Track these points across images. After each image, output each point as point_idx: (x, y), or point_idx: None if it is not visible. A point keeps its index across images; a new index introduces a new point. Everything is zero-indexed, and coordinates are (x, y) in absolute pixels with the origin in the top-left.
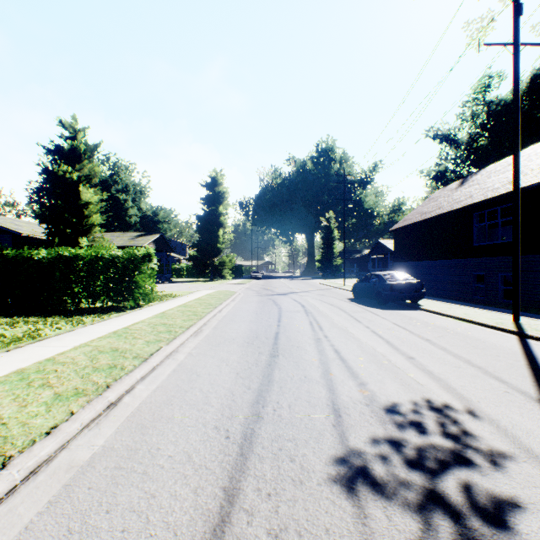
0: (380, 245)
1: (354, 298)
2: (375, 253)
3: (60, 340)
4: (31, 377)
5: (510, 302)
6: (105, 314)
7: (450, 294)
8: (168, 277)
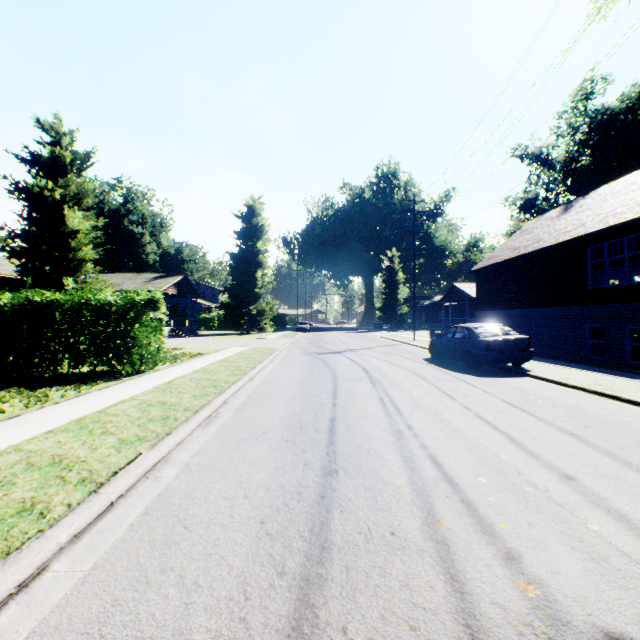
0: (456, 290)
1: (432, 358)
2: (448, 300)
3: None
4: None
5: None
6: (86, 384)
7: (554, 353)
8: (193, 329)
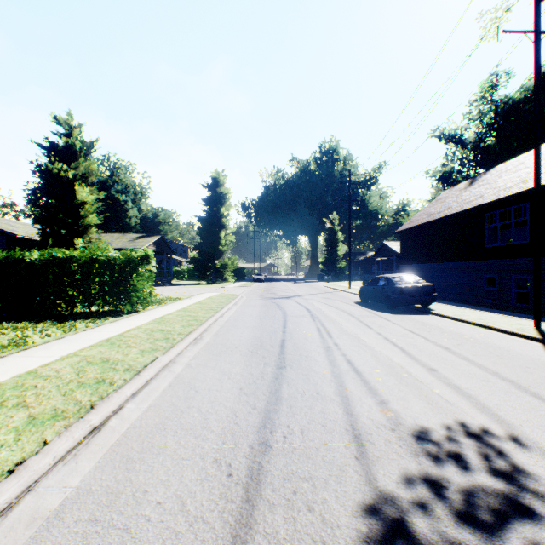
0: (385, 247)
1: (361, 301)
2: (379, 255)
3: (47, 349)
4: (6, 395)
5: (524, 306)
6: (100, 319)
7: (459, 298)
8: (168, 279)
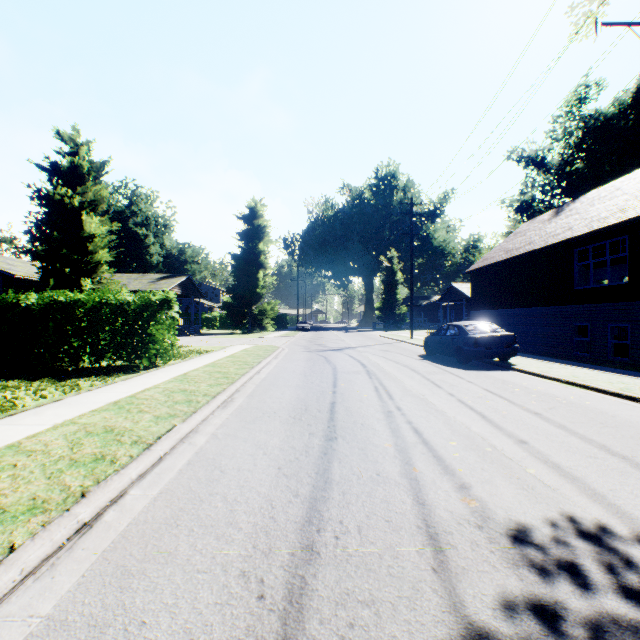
0: (454, 290)
1: (427, 354)
2: (446, 300)
3: (38, 415)
4: None
5: (623, 360)
6: (109, 376)
7: (543, 350)
8: (197, 328)
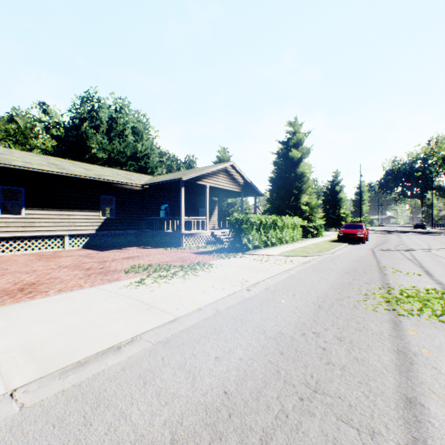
0: None
1: (413, 229)
2: None
3: None
4: None
5: None
6: None
7: None
8: None
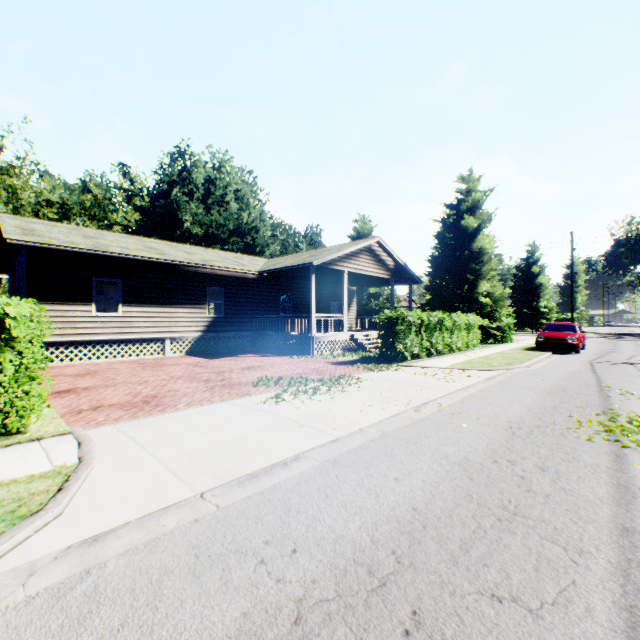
0: None
1: None
2: None
3: None
4: None
5: None
6: None
7: None
8: None
